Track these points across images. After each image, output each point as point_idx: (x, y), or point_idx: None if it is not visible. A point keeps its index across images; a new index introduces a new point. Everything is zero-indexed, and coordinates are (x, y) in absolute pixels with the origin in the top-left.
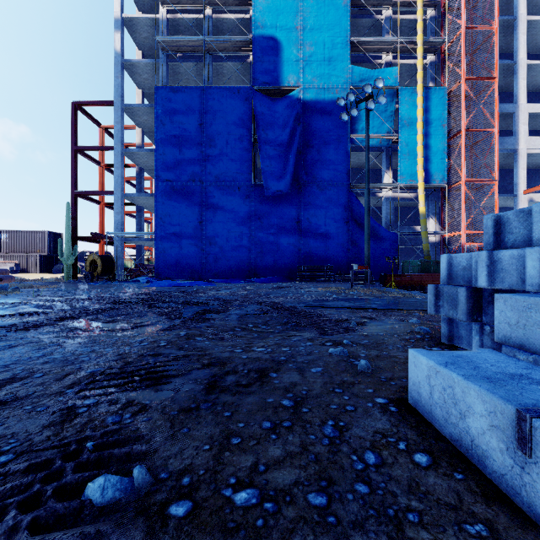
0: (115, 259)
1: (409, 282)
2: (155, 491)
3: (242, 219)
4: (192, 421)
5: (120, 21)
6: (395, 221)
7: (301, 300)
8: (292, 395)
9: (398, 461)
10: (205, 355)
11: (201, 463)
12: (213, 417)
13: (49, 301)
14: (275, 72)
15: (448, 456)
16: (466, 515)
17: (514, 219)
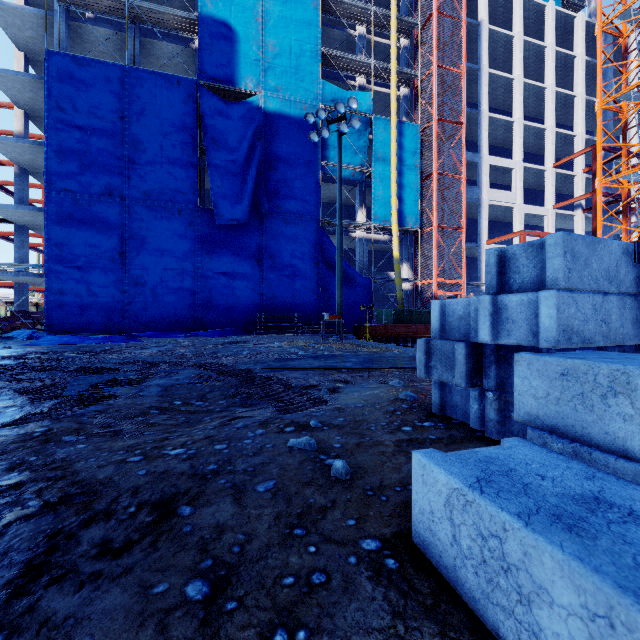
0: None
1: (384, 333)
2: None
3: (184, 253)
4: None
5: None
6: (368, 265)
7: (259, 360)
8: (211, 562)
9: None
10: (61, 478)
11: None
12: None
13: None
14: (229, 68)
15: None
16: None
17: (521, 255)
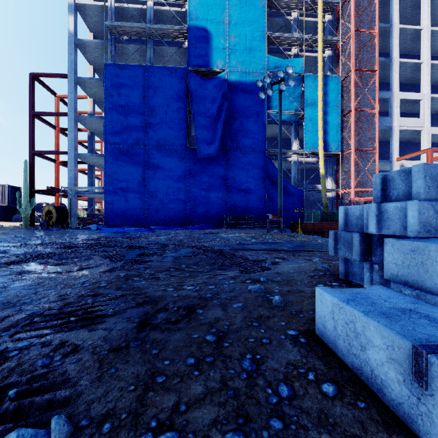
0: (68, 209)
1: (312, 228)
2: None
3: (179, 177)
4: (121, 360)
5: (73, 6)
6: (301, 180)
7: (227, 244)
8: (215, 330)
9: (308, 392)
10: (140, 294)
11: (124, 406)
12: (141, 355)
13: (4, 247)
14: (206, 56)
15: (351, 384)
16: None
17: (397, 178)
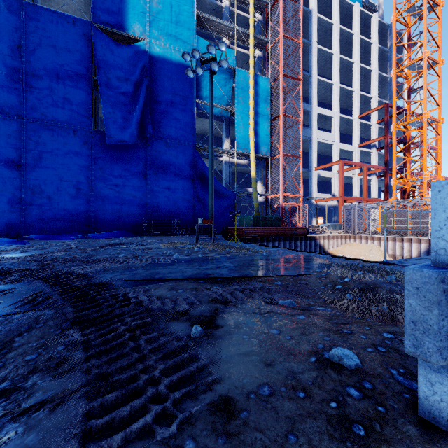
0: None
1: (246, 234)
2: None
3: (79, 167)
4: None
5: None
6: (232, 183)
7: (131, 265)
8: None
9: None
10: None
11: None
12: None
13: None
14: (119, 15)
15: None
16: None
17: None
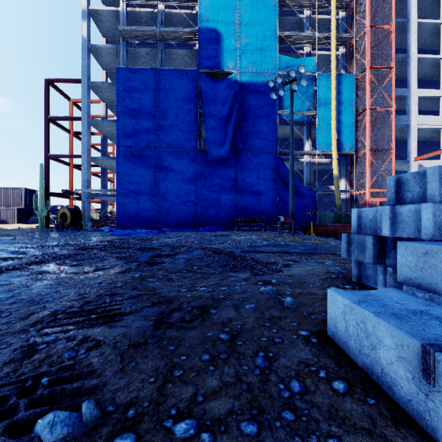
0: (82, 212)
1: (325, 231)
2: (102, 424)
3: (190, 179)
4: (140, 355)
5: (86, 12)
6: (314, 181)
7: (238, 246)
8: (228, 329)
9: (319, 388)
10: (155, 294)
11: (146, 395)
12: (159, 351)
13: (23, 248)
14: (217, 58)
15: (361, 382)
16: (379, 438)
17: (411, 180)
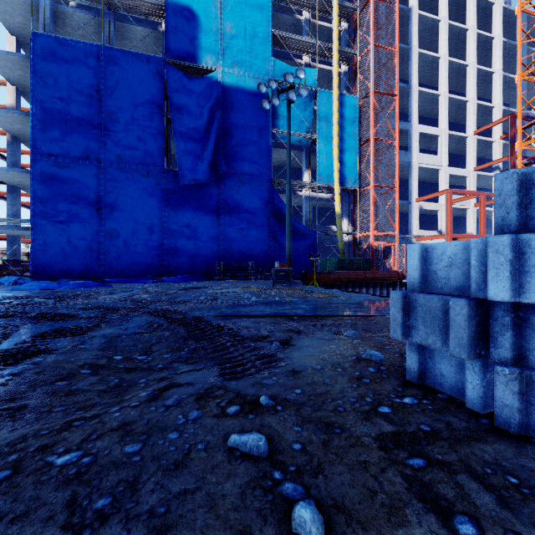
0: None
1: (328, 279)
2: None
3: (152, 209)
4: None
5: None
6: (313, 220)
7: (214, 305)
8: None
9: None
10: None
11: None
12: None
13: None
14: (192, 47)
15: None
16: None
17: None
